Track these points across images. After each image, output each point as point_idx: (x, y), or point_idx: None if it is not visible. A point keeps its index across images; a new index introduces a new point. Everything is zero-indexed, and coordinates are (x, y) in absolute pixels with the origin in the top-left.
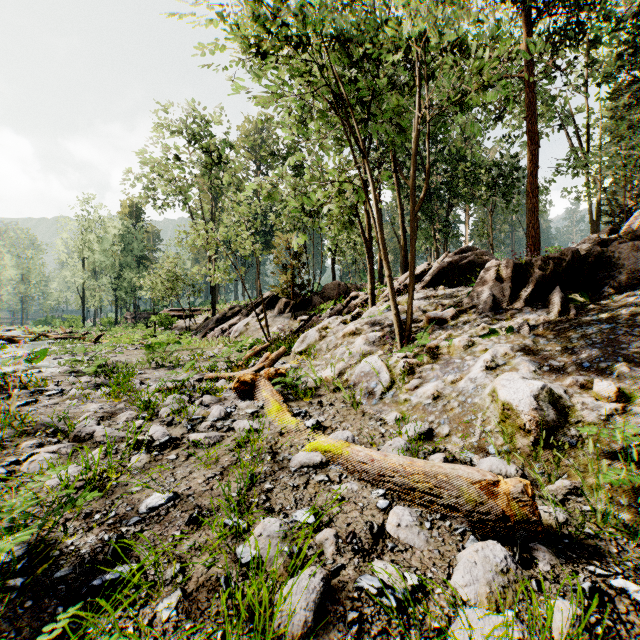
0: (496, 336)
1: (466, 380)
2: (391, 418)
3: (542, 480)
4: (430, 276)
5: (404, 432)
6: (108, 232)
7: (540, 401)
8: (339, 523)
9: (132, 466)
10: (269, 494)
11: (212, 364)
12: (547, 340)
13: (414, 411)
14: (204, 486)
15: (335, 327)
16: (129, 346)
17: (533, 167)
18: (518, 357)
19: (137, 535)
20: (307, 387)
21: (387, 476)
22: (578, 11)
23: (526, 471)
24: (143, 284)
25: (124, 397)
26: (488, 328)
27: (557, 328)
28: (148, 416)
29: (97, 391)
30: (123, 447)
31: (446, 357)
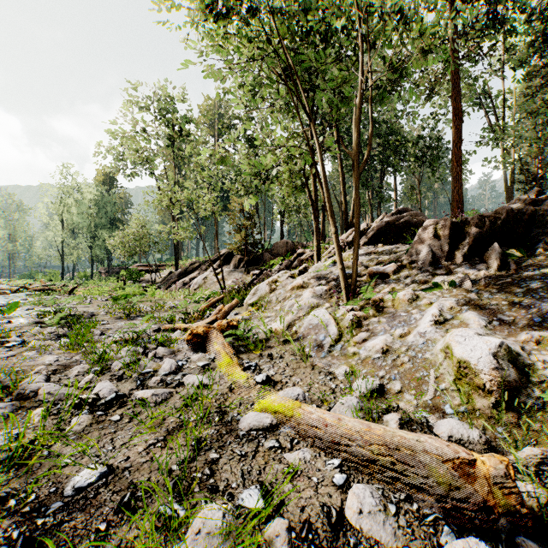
0: (439, 290)
1: (415, 334)
2: (341, 372)
3: (507, 446)
4: (370, 234)
5: (355, 388)
6: (84, 197)
7: (499, 359)
8: (291, 507)
9: (70, 430)
10: (214, 466)
11: (170, 315)
12: (491, 294)
13: (363, 365)
14: (143, 456)
15: (284, 281)
16: (99, 297)
17: (457, 140)
18: (465, 311)
19: (54, 529)
20: (257, 339)
21: (341, 441)
22: (496, 3)
23: (488, 435)
24: (114, 242)
25: (82, 348)
26: (429, 282)
27: (499, 282)
28: (98, 371)
29: (57, 342)
30: (66, 406)
31: (391, 310)
